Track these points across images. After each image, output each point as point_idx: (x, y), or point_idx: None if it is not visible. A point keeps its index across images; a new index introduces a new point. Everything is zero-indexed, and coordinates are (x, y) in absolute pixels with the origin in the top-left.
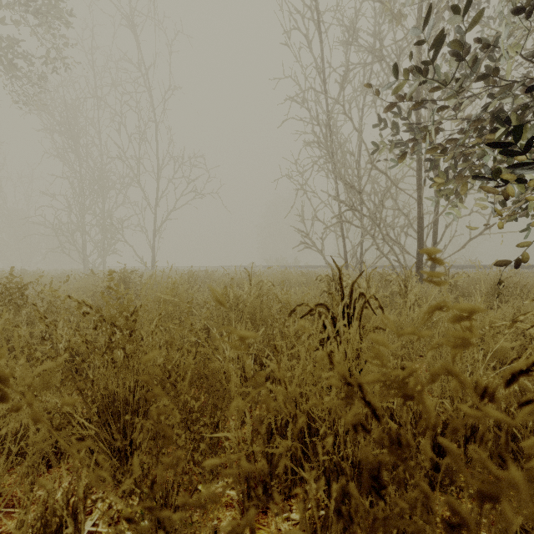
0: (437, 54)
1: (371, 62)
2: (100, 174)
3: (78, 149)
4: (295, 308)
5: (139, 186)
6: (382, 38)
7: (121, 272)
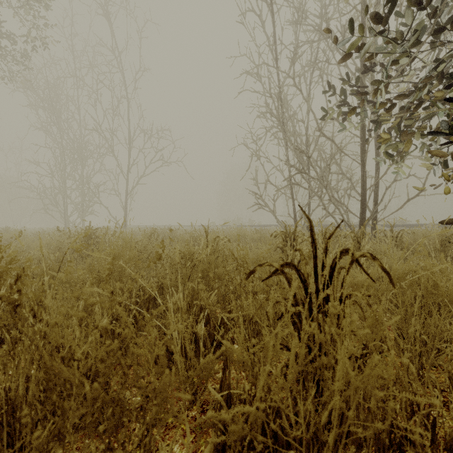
0: (391, 13)
1: (319, 40)
2: (79, 145)
3: (60, 123)
4: (255, 268)
5: (113, 155)
6: (329, 18)
7: (86, 229)
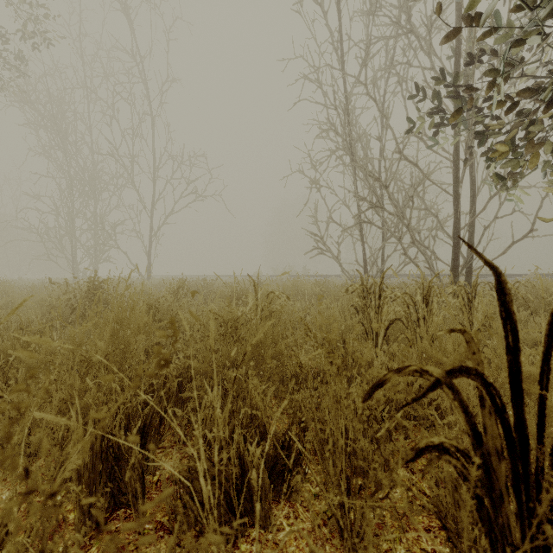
0: None
1: (398, 35)
2: (91, 174)
3: (67, 147)
4: (383, 377)
5: (133, 186)
6: (411, 7)
7: (90, 281)
